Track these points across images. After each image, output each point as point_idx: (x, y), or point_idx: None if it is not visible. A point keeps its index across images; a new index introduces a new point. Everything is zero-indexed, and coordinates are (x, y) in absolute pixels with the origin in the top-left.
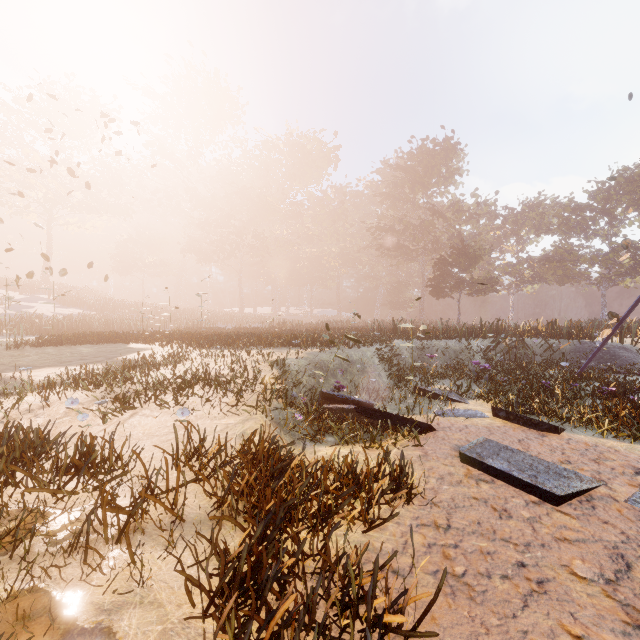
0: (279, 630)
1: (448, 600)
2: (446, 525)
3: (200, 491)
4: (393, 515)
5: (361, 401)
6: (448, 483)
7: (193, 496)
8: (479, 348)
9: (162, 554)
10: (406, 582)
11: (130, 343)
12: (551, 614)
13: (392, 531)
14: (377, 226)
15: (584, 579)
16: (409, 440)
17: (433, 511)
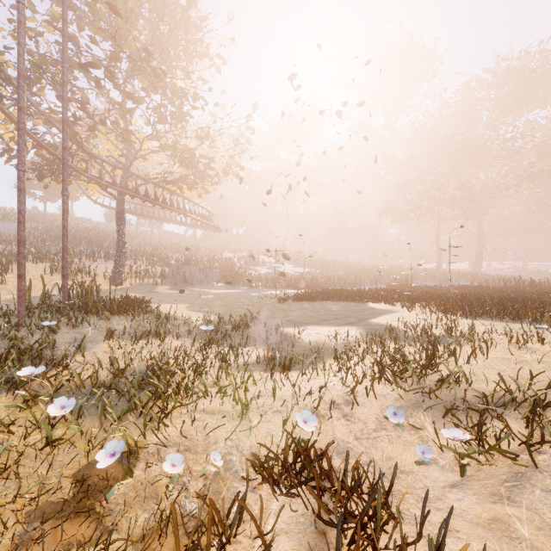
0: None
1: None
2: None
3: None
4: None
5: None
6: None
7: None
8: None
9: None
10: None
11: (367, 302)
12: None
13: None
14: None
15: None
16: None
17: None
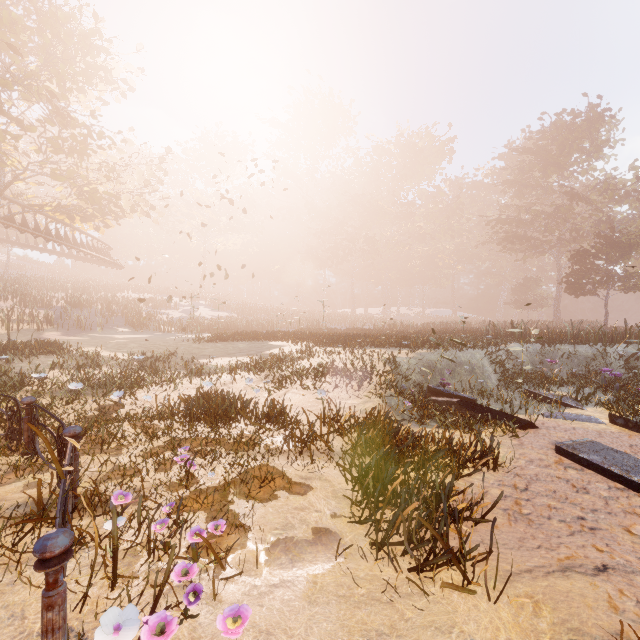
0: (394, 497)
1: (510, 522)
2: (524, 488)
3: (340, 440)
4: (476, 470)
5: (464, 396)
6: (536, 465)
7: (336, 442)
8: (621, 355)
9: (325, 464)
10: (481, 509)
11: (269, 341)
12: (589, 541)
13: (477, 484)
14: (498, 218)
15: (636, 535)
16: (508, 432)
17: (515, 479)
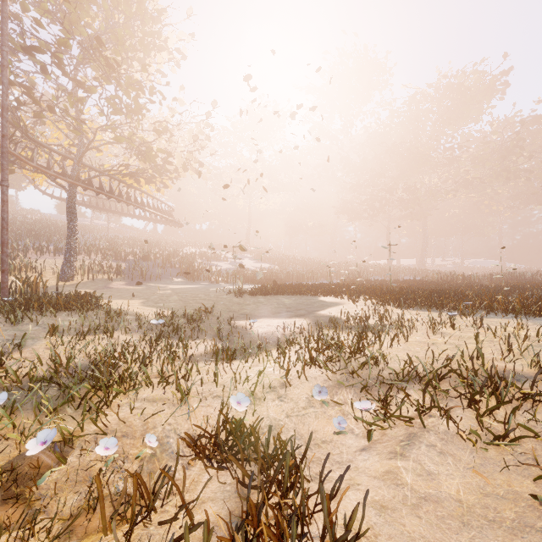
0: None
1: None
2: None
3: None
4: None
5: None
6: None
7: None
8: None
9: None
10: None
11: (318, 295)
12: None
13: None
14: None
15: None
16: None
17: None
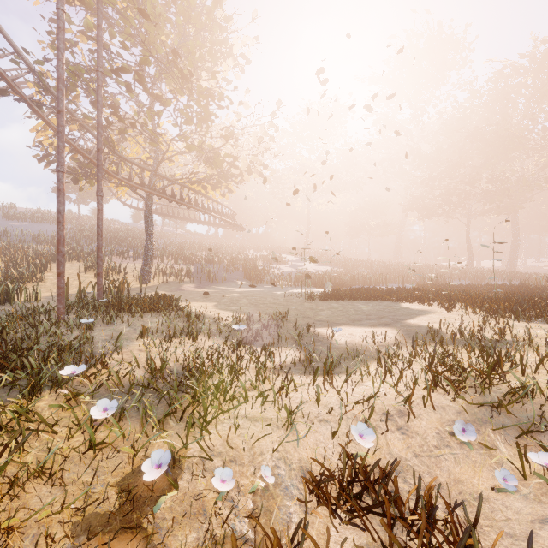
0: None
1: None
2: None
3: None
4: None
5: None
6: None
7: None
8: None
9: None
10: None
11: (399, 301)
12: None
13: None
14: None
15: None
16: None
17: None
